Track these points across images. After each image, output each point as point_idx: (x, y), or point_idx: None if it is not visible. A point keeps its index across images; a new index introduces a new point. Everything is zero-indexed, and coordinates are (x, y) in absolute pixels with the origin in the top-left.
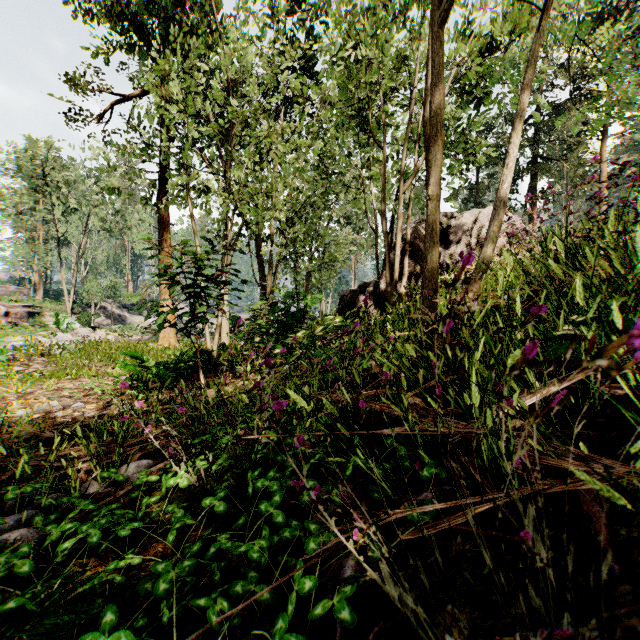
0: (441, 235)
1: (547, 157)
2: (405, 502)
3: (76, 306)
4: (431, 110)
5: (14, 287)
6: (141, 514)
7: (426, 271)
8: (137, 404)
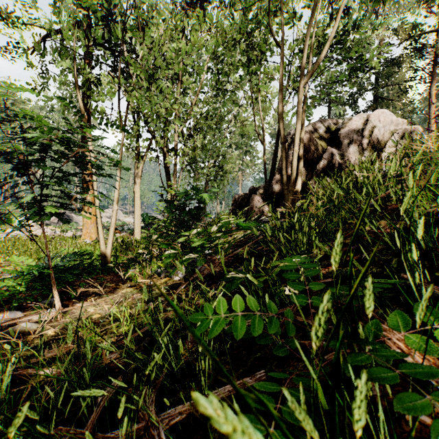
0: (329, 139)
1: (385, 98)
2: None
3: None
4: None
5: None
6: None
7: None
8: None
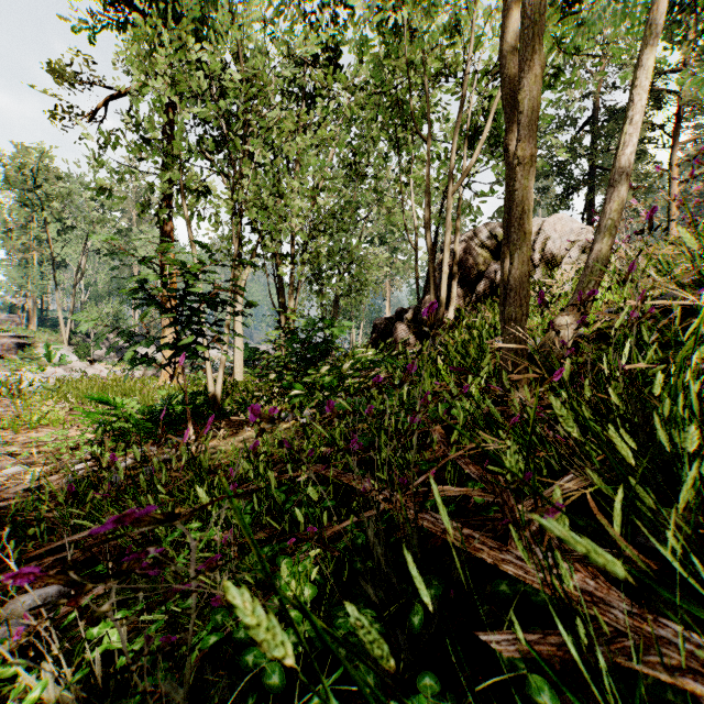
0: (495, 250)
1: (607, 168)
2: None
3: (74, 336)
4: (523, 18)
5: (5, 315)
6: None
7: (511, 278)
8: None
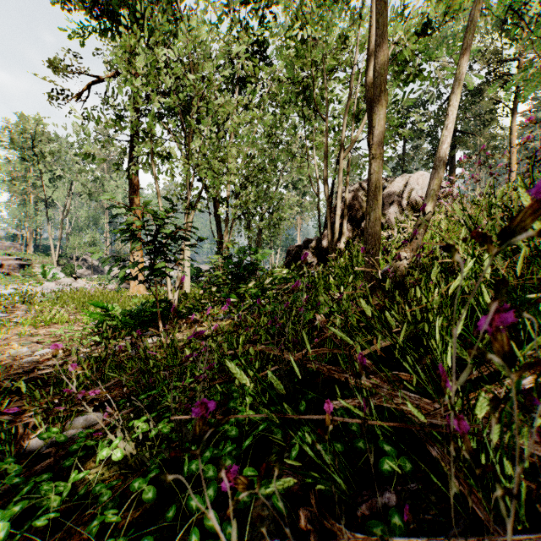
0: None
1: (464, 131)
2: (363, 504)
3: (61, 259)
4: (375, 71)
5: (9, 243)
6: (65, 494)
7: (369, 228)
8: (70, 368)
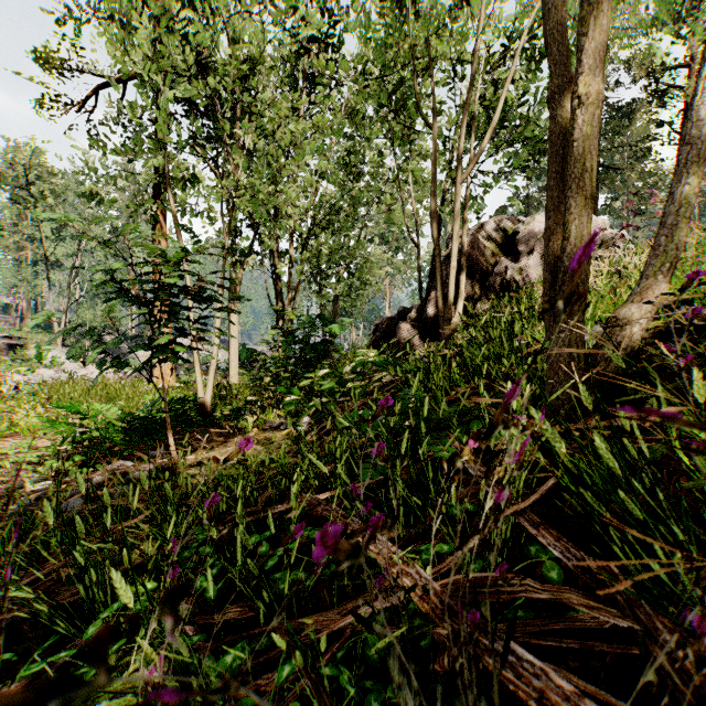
0: (505, 245)
1: (611, 166)
2: None
3: (68, 337)
4: None
5: None
6: None
7: (565, 257)
8: None
